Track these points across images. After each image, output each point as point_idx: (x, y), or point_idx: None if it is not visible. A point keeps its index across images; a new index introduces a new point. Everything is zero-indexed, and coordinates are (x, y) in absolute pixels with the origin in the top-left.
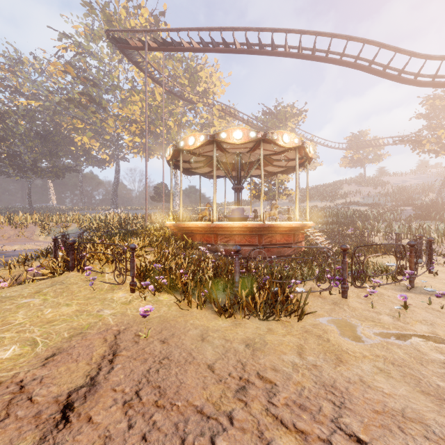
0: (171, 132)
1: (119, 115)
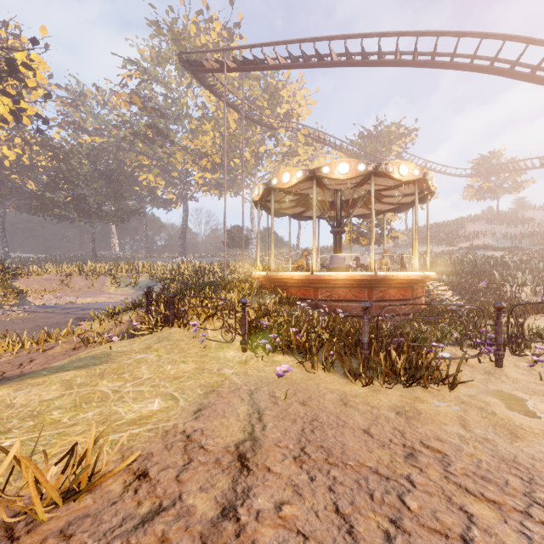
0: (247, 165)
1: (188, 148)
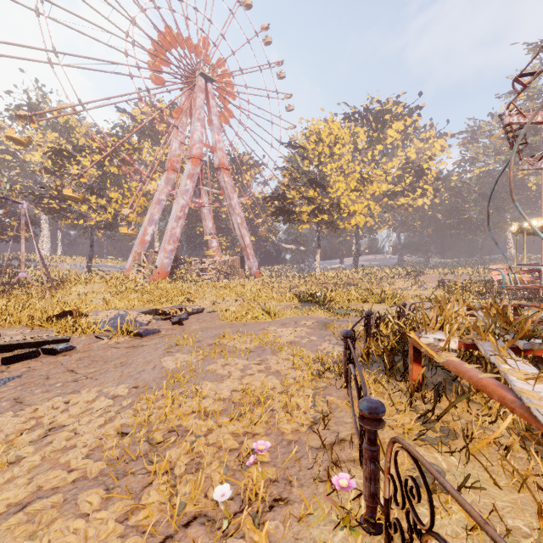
0: None
1: None
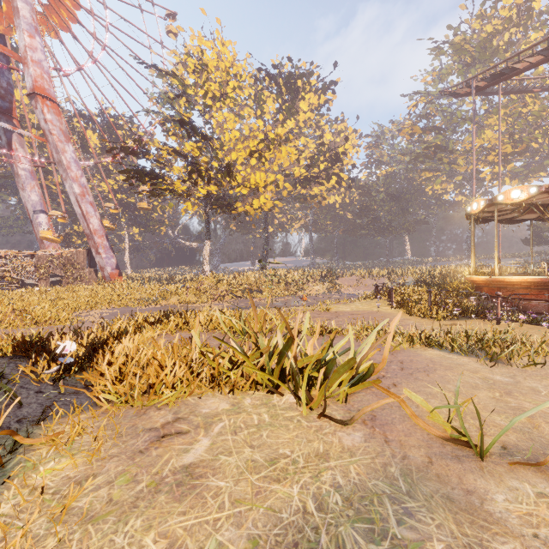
0: None
1: (470, 150)
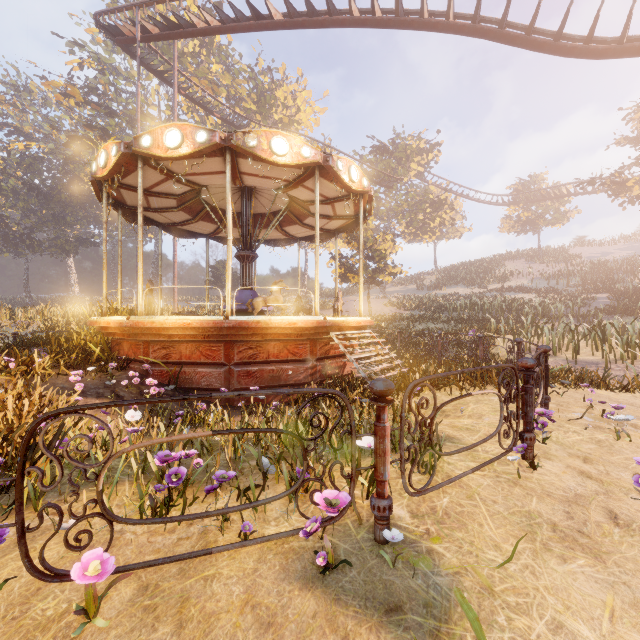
0: None
1: None
